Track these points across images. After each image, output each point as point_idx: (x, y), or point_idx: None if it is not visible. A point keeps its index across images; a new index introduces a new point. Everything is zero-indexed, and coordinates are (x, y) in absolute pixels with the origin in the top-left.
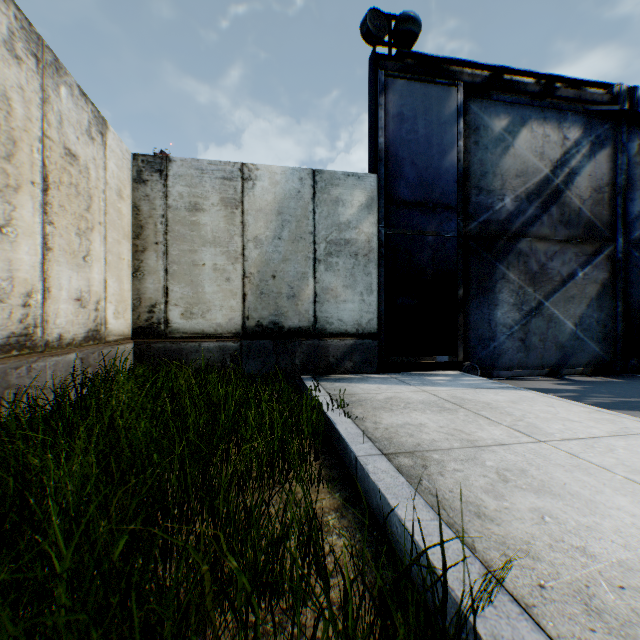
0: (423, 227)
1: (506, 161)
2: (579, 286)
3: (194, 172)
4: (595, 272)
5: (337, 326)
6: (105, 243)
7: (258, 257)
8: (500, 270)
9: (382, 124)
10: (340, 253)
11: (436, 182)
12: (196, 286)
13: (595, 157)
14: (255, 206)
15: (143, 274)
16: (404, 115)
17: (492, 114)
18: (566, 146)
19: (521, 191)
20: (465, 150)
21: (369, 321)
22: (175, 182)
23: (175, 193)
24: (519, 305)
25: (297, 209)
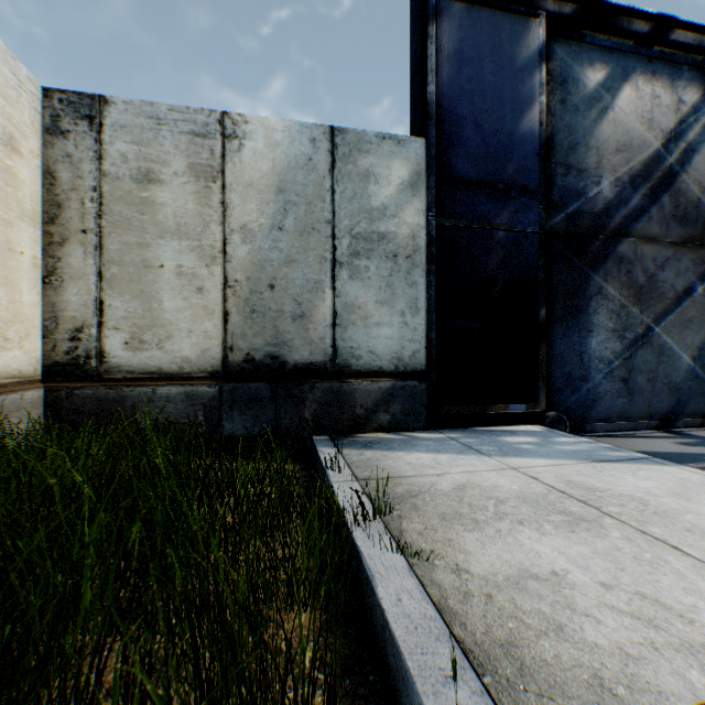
0: (491, 218)
1: (603, 129)
2: (698, 306)
3: (146, 122)
4: None
5: (367, 361)
6: None
7: (247, 256)
8: (595, 282)
9: (433, 65)
10: (371, 253)
11: (509, 154)
12: (149, 299)
13: None
14: (243, 179)
15: (62, 279)
16: (464, 54)
17: (584, 63)
18: (681, 112)
19: (623, 172)
20: (547, 111)
21: (414, 354)
22: (115, 136)
23: (115, 154)
24: (620, 331)
25: (307, 185)
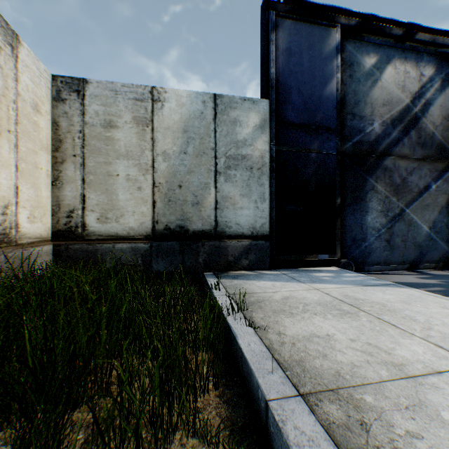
0: (307, 145)
1: (375, 92)
2: (432, 196)
3: (109, 93)
4: (445, 185)
5: (235, 229)
6: (16, 151)
7: (166, 169)
8: (370, 183)
9: (273, 57)
10: (237, 166)
11: (318, 108)
12: (111, 194)
13: (445, 91)
14: (163, 124)
15: (62, 183)
16: (292, 50)
17: (363, 53)
18: (422, 81)
19: (387, 117)
20: (341, 82)
21: (262, 225)
22: (91, 101)
23: (91, 111)
24: (385, 212)
25: (200, 128)
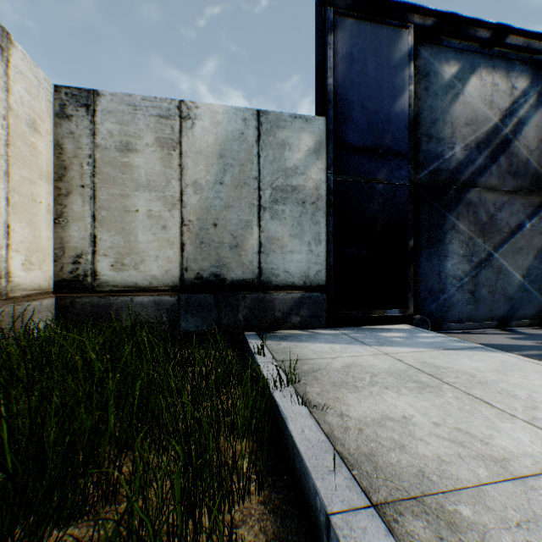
0: (373, 174)
1: (456, 109)
2: (526, 237)
3: (126, 108)
4: (541, 223)
5: (283, 278)
6: (7, 180)
7: (198, 203)
8: (450, 220)
9: (331, 64)
10: (286, 200)
11: (386, 128)
12: (128, 234)
13: (541, 108)
14: (194, 148)
15: (67, 220)
16: (353, 56)
17: (442, 60)
18: (514, 96)
19: (471, 140)
20: (415, 96)
21: (317, 273)
22: (104, 119)
23: (104, 131)
24: (469, 256)
25: (240, 152)
